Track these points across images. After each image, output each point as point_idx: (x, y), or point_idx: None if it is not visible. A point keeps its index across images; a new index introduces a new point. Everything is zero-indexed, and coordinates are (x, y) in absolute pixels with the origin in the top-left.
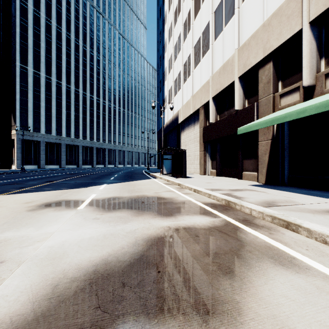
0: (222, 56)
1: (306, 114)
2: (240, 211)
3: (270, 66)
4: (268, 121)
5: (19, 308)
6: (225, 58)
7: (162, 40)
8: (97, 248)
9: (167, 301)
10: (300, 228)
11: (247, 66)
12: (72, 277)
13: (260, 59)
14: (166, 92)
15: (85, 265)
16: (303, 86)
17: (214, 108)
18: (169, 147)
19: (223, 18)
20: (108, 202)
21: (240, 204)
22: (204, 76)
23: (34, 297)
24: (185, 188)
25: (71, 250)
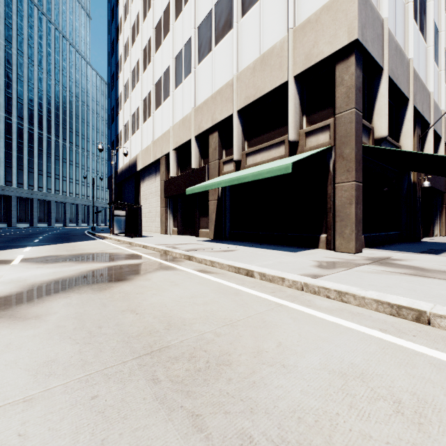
0: (182, 109)
1: (221, 186)
2: (171, 256)
3: (217, 135)
4: (204, 186)
5: (17, 290)
6: (185, 112)
7: (115, 54)
8: (51, 276)
9: (100, 281)
10: (193, 258)
11: (201, 128)
12: (41, 283)
13: (210, 126)
14: (121, 126)
15: (47, 280)
16: (233, 159)
17: (175, 161)
18: (121, 202)
19: (183, 70)
20: (45, 259)
21: (171, 251)
22: (165, 123)
23: (22, 288)
24: (136, 246)
25: (30, 278)
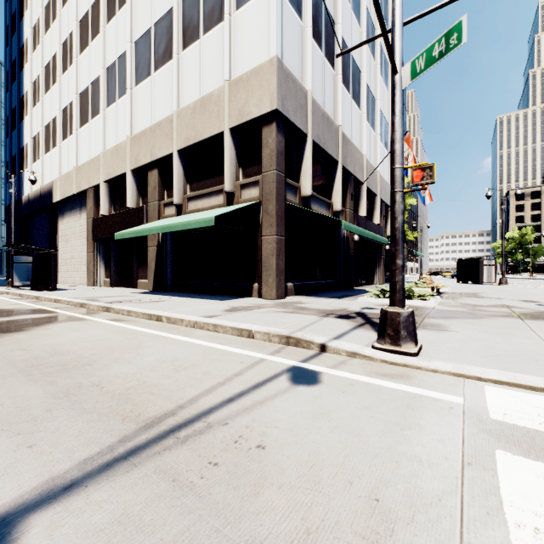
0: (116, 134)
1: (153, 233)
2: (88, 309)
3: (156, 172)
4: (135, 232)
5: None
6: (119, 139)
7: (17, 34)
8: None
9: None
10: (112, 309)
11: (138, 162)
12: None
13: (148, 162)
14: (27, 138)
15: None
16: (173, 203)
17: (107, 196)
18: (25, 246)
19: (117, 87)
20: None
21: (89, 303)
22: (94, 147)
23: None
24: (45, 300)
25: None
